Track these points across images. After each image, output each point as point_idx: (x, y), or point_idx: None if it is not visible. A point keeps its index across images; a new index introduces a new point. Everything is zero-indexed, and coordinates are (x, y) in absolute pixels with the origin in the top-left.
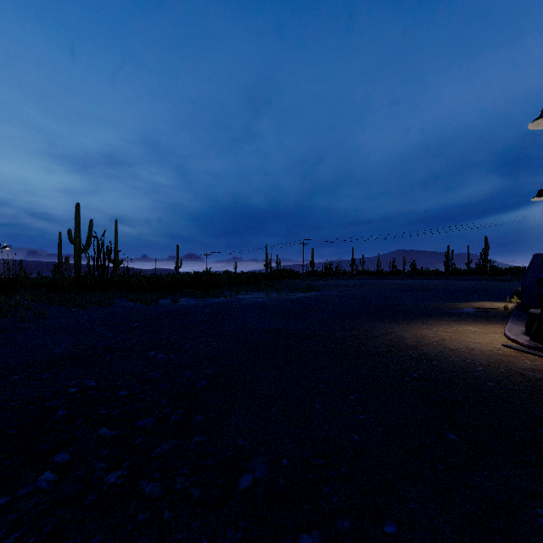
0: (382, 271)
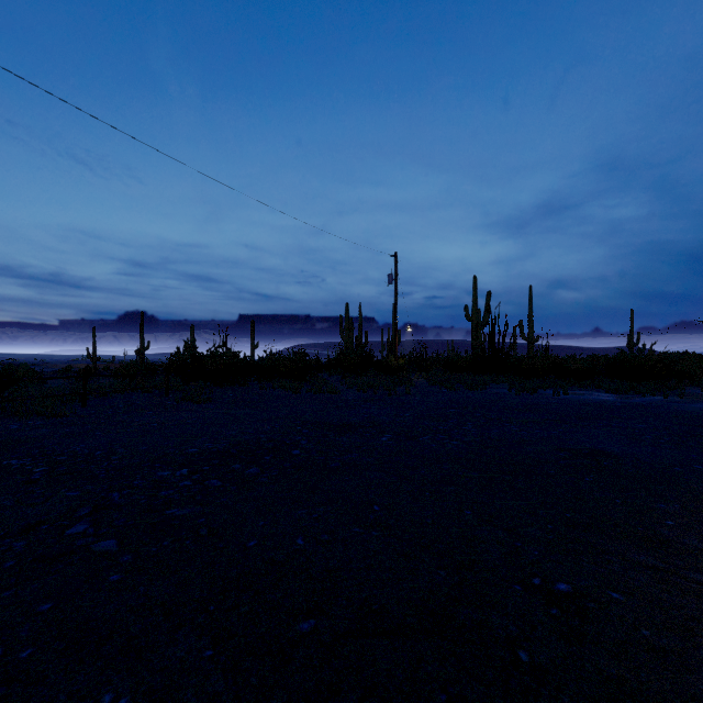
0: None
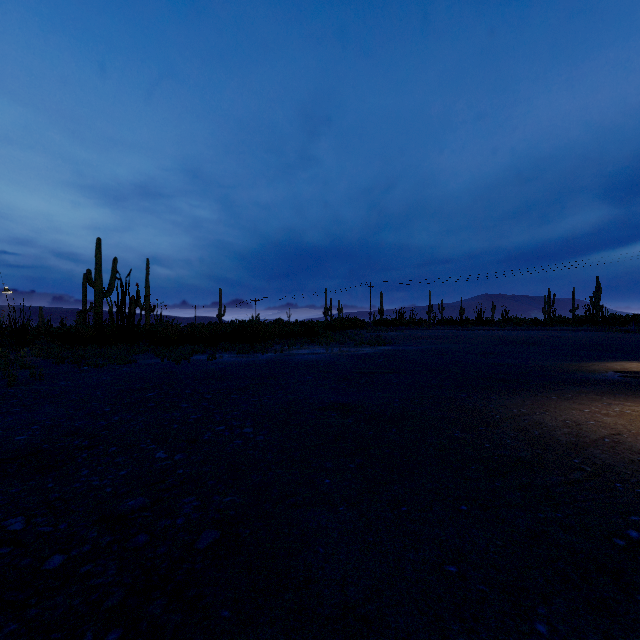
0: (467, 319)
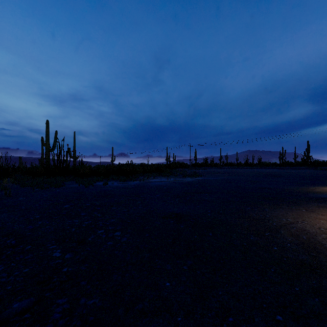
0: (240, 163)
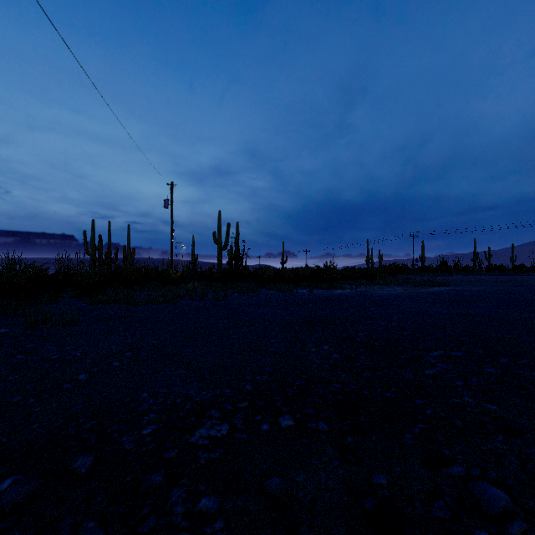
0: (522, 265)
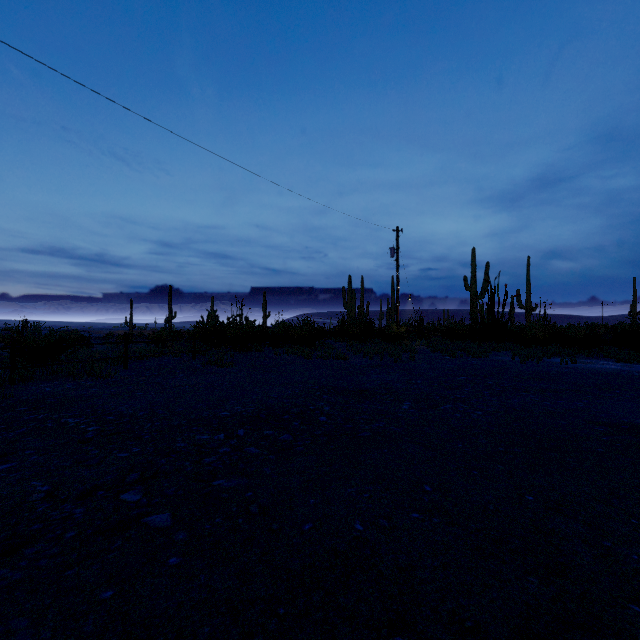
0: None
